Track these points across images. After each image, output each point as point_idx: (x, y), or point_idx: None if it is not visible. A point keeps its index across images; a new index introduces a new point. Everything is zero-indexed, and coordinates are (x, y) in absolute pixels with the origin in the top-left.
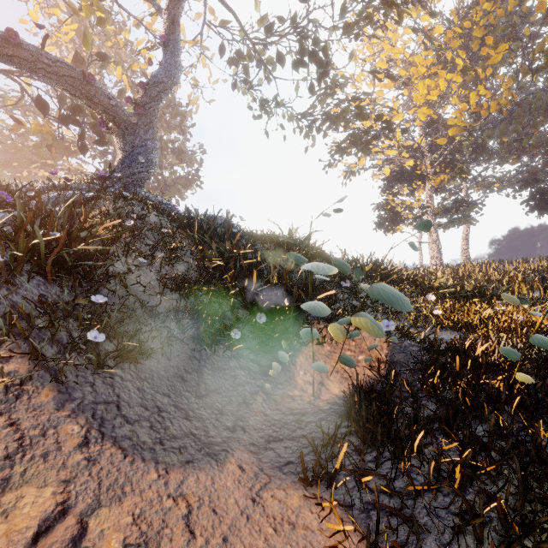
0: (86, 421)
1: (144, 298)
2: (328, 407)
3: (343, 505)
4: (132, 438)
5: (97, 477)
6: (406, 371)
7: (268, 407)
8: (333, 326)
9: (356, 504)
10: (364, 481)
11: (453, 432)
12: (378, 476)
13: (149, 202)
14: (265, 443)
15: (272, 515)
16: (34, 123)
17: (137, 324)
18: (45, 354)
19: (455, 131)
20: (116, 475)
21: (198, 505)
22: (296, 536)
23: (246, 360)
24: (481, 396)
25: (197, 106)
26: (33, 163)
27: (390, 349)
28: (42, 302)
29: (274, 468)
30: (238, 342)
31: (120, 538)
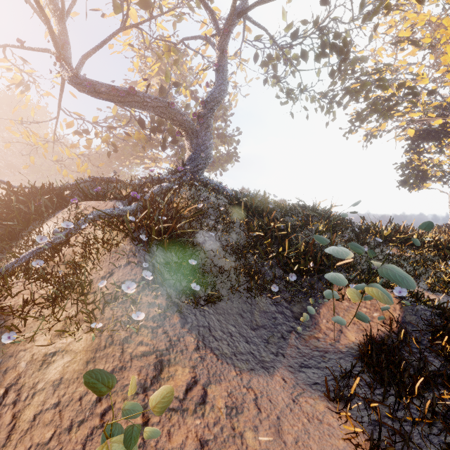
0: (196, 336)
1: (214, 260)
2: (346, 350)
3: (356, 417)
4: (219, 350)
5: (206, 368)
6: (417, 331)
7: (299, 343)
8: (350, 290)
9: (366, 420)
10: (372, 406)
11: None
12: (384, 406)
13: (209, 187)
14: (298, 367)
15: (306, 412)
16: (136, 134)
17: (212, 278)
18: (172, 295)
19: None
20: (215, 369)
21: (260, 395)
22: (322, 427)
23: (282, 306)
24: None
25: (236, 101)
26: (132, 156)
27: (403, 311)
28: (165, 264)
29: (306, 385)
30: (276, 293)
31: (223, 401)
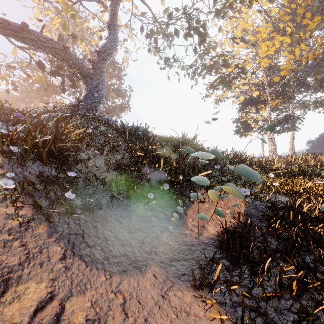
0: (64, 245)
1: (97, 174)
2: (207, 241)
3: (219, 303)
4: (90, 256)
5: (70, 278)
6: (257, 220)
7: (170, 240)
8: (210, 191)
9: (227, 302)
10: (232, 288)
11: (290, 260)
12: (241, 285)
13: (100, 119)
14: (169, 261)
15: (174, 306)
16: (37, 76)
17: (93, 189)
18: (42, 205)
19: (285, 72)
20: (81, 277)
21: (129, 298)
22: (190, 320)
23: (157, 211)
24: (308, 237)
25: (127, 63)
26: (37, 99)
27: (246, 206)
28: (40, 175)
29: (175, 277)
30: (152, 200)
31: (83, 315)
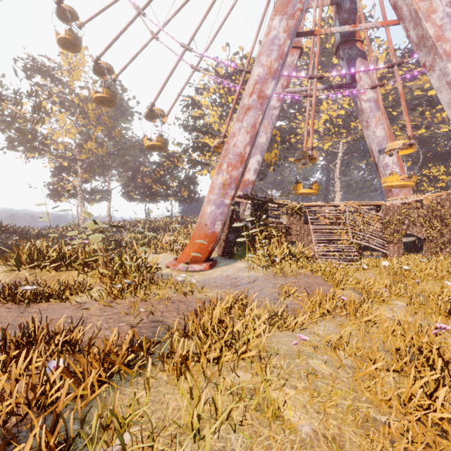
0: None
1: None
2: None
3: None
4: None
5: None
6: None
7: None
8: None
9: None
10: None
11: None
12: None
13: None
14: None
15: None
16: None
17: None
18: None
19: (86, 156)
20: None
21: None
22: None
23: None
24: None
25: None
26: None
27: None
28: None
29: None
30: None
31: None
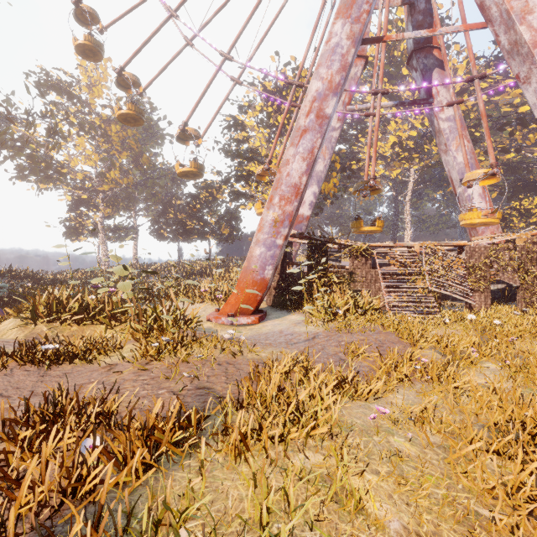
0: None
1: None
2: None
3: None
4: None
5: None
6: None
7: None
8: None
9: None
10: None
11: None
12: None
13: None
14: None
15: None
16: None
17: None
18: None
19: (109, 187)
20: None
21: None
22: None
23: None
24: None
25: None
26: None
27: None
28: None
29: None
30: None
31: None
